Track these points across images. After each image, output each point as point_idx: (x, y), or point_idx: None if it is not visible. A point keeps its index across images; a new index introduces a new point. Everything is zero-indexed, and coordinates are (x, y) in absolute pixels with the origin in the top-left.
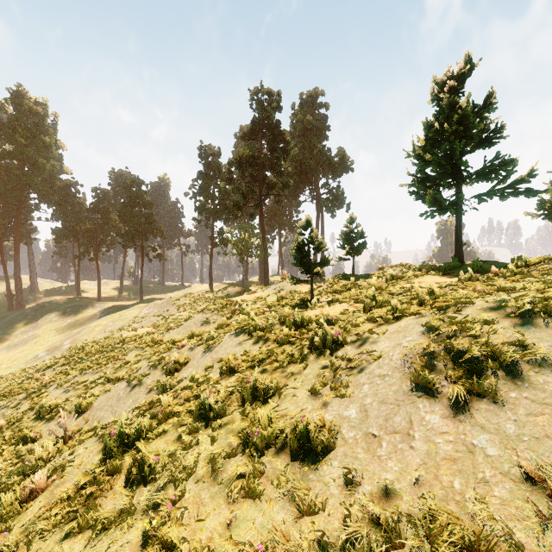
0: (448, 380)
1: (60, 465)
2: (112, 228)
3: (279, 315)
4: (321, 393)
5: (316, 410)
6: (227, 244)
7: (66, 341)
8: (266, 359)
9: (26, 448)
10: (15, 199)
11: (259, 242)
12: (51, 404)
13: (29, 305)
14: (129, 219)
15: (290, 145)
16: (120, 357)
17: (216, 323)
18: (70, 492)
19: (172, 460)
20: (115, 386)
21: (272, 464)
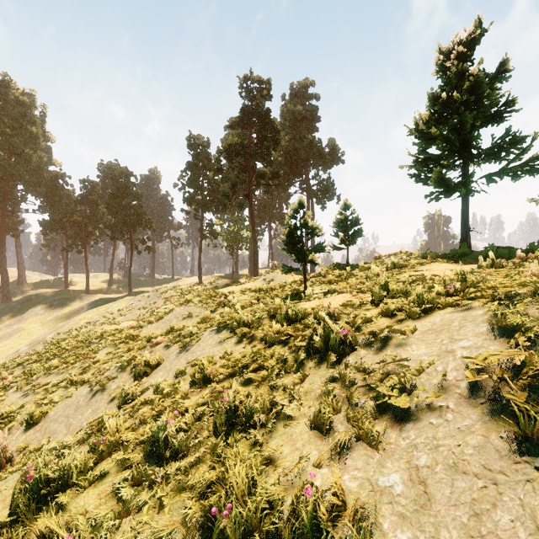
0: None
1: None
2: (101, 221)
3: (268, 307)
4: (330, 427)
5: (326, 461)
6: (216, 236)
7: (49, 334)
8: (250, 365)
9: None
10: (2, 190)
11: (248, 234)
12: (3, 411)
13: (16, 298)
14: (118, 211)
15: (280, 134)
16: (90, 355)
17: (199, 317)
18: None
19: None
20: (77, 391)
21: None
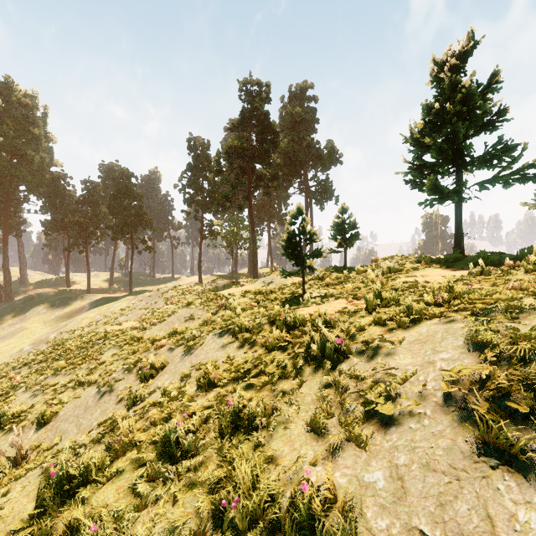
0: None
1: None
2: (102, 221)
3: (268, 313)
4: (324, 430)
5: (321, 460)
6: (216, 236)
7: (52, 334)
8: (252, 370)
9: None
10: (4, 191)
11: (248, 235)
12: (14, 411)
13: (18, 297)
14: (119, 211)
15: (279, 136)
16: (96, 356)
17: (201, 319)
18: None
19: (117, 529)
20: (85, 391)
21: None
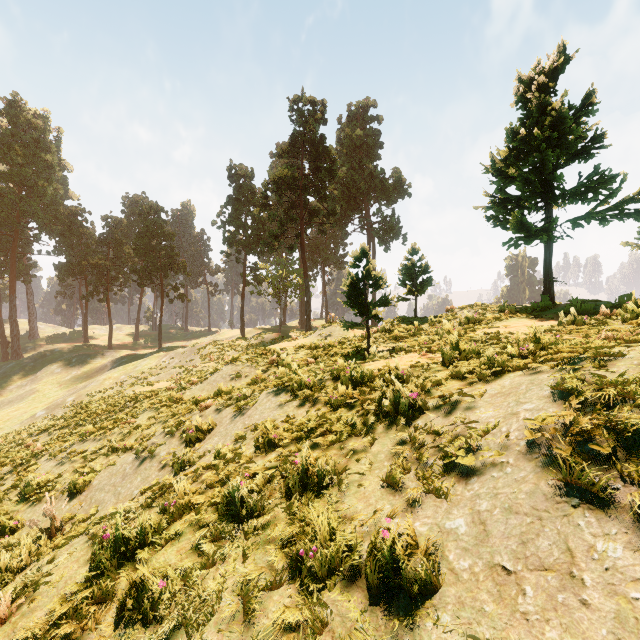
0: (623, 480)
1: (33, 580)
2: (126, 264)
3: (331, 368)
4: (401, 485)
5: (399, 513)
6: (261, 282)
7: (70, 397)
8: (316, 429)
9: (2, 542)
10: (11, 229)
11: (299, 280)
12: (39, 480)
13: (28, 354)
14: (146, 252)
15: (336, 164)
16: (129, 420)
17: (249, 378)
18: (37, 631)
19: (186, 585)
20: (120, 458)
21: (338, 607)
